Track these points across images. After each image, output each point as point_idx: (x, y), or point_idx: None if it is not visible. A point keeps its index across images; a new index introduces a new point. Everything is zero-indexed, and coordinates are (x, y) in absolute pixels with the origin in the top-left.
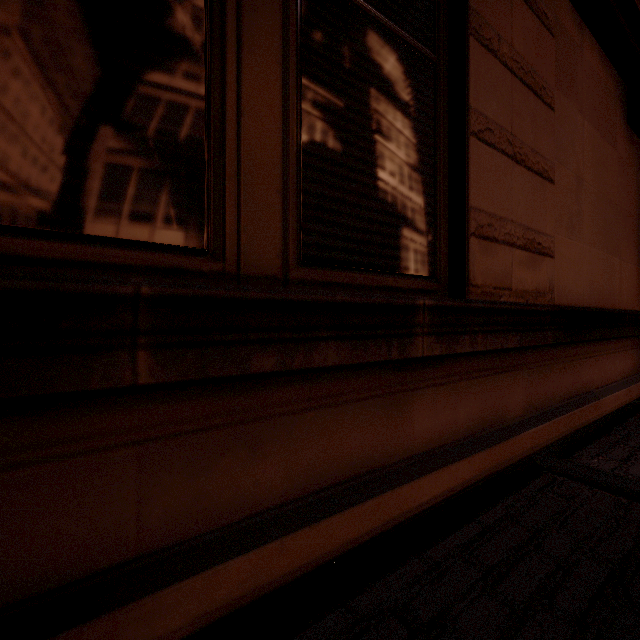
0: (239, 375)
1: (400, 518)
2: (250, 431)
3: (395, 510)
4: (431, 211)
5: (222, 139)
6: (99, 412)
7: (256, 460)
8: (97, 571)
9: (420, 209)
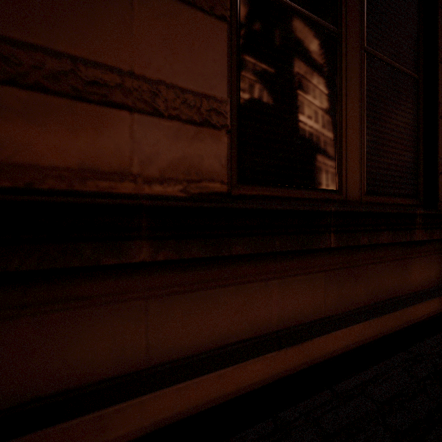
0: (357, 245)
1: (410, 322)
2: (354, 271)
3: (408, 318)
4: (416, 161)
5: (341, 140)
6: (315, 257)
7: (356, 284)
8: (314, 320)
9: (411, 161)
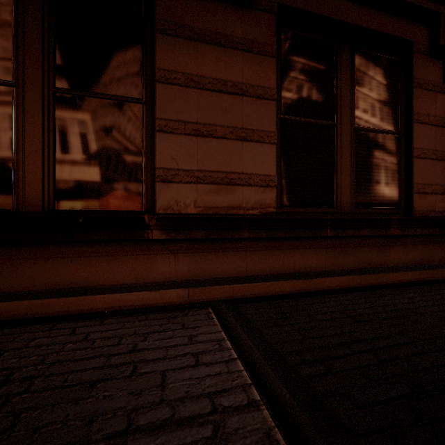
0: (344, 235)
1: (385, 283)
2: (345, 249)
3: (384, 280)
4: (397, 186)
5: (337, 181)
6: (319, 241)
7: (346, 257)
8: (319, 271)
9: (393, 186)
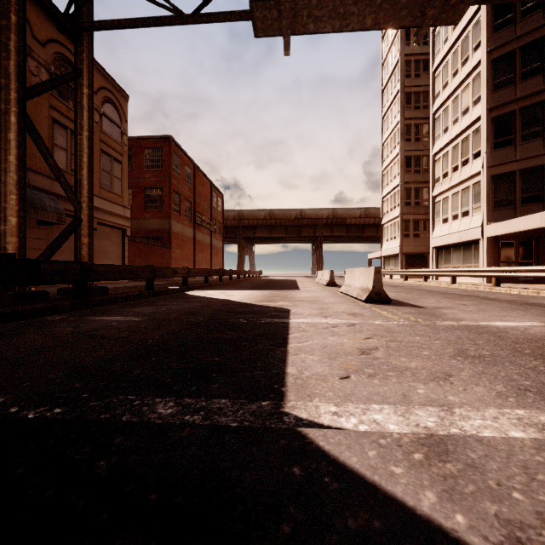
0: None
1: None
2: None
3: None
4: None
5: None
6: None
7: None
8: None
9: None
